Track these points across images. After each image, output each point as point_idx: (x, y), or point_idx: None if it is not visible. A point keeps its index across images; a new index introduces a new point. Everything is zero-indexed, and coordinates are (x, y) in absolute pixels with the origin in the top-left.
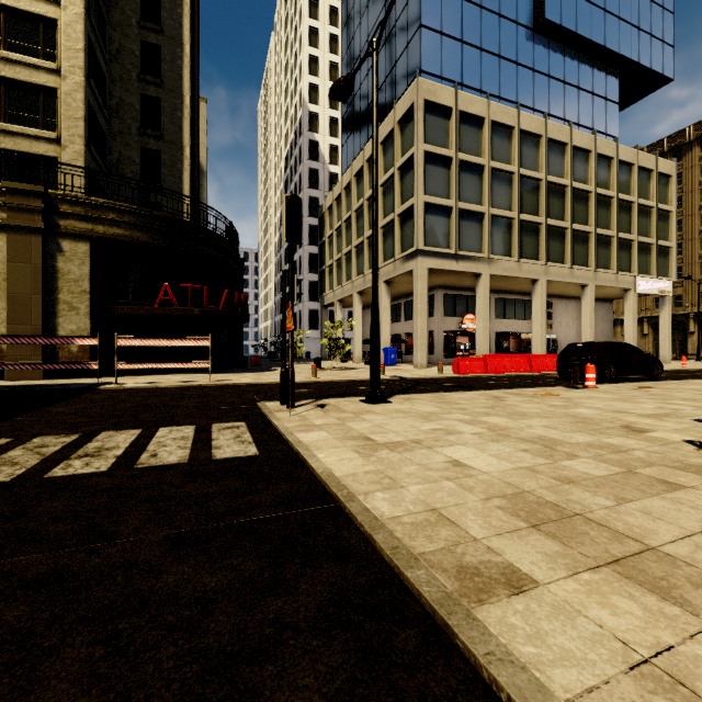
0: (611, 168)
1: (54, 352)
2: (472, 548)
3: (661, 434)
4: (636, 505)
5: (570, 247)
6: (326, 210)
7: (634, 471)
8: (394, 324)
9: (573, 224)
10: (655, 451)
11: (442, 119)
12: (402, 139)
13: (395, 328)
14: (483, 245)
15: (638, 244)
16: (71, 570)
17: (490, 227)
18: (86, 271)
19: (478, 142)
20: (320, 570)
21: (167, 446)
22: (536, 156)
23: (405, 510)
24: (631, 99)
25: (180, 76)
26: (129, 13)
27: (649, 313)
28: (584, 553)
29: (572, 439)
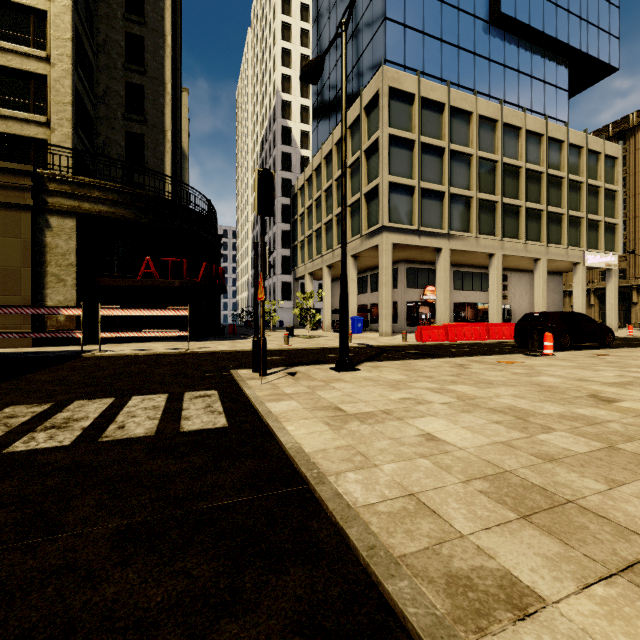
0: (562, 150)
1: (42, 321)
2: (459, 549)
3: (631, 404)
4: (630, 489)
5: (524, 224)
6: (298, 190)
7: (616, 446)
8: (360, 295)
9: (526, 202)
10: (630, 423)
11: (405, 104)
12: (368, 124)
13: (361, 299)
14: (443, 221)
15: (587, 221)
16: None
17: (450, 205)
18: (72, 245)
19: (439, 126)
20: (286, 578)
21: (136, 417)
22: (493, 139)
23: (380, 495)
24: (579, 87)
25: (162, 65)
26: (115, 7)
27: (596, 285)
28: (589, 555)
29: (542, 409)
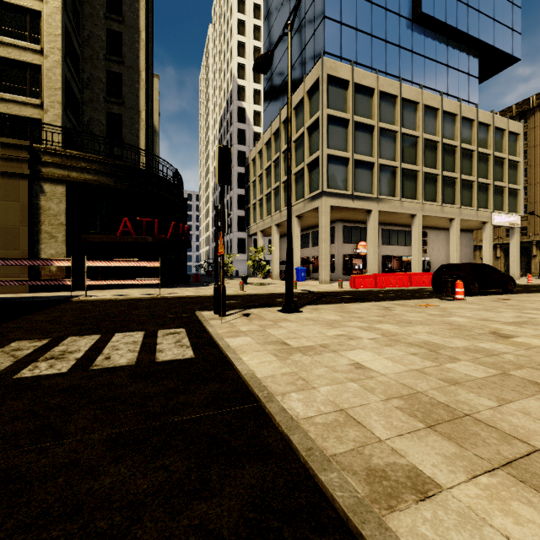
0: (472, 128)
1: (37, 271)
2: (378, 450)
3: (524, 340)
4: (516, 405)
5: (441, 189)
6: (251, 160)
7: (508, 373)
8: (304, 249)
9: (443, 171)
10: (522, 354)
11: (341, 89)
12: (310, 105)
13: (304, 252)
14: (373, 187)
15: (494, 187)
16: (19, 471)
17: (379, 174)
18: (62, 208)
19: (369, 107)
20: (243, 471)
21: (119, 350)
22: (415, 118)
23: (317, 411)
24: (487, 74)
25: (137, 56)
26: (98, 7)
27: (501, 240)
28: (478, 455)
29: (451, 343)
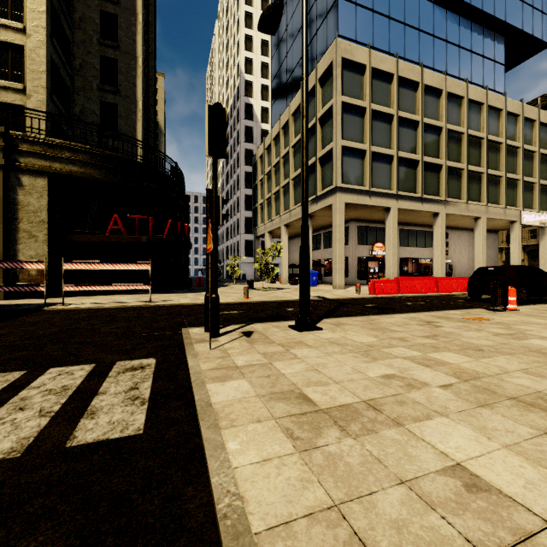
0: (500, 118)
1: (14, 275)
2: None
3: None
4: None
5: (466, 185)
6: (258, 158)
7: None
8: (314, 251)
9: (468, 165)
10: None
11: (357, 74)
12: (322, 94)
13: (315, 255)
14: (392, 183)
15: (523, 183)
16: None
17: (398, 168)
18: (44, 203)
19: (388, 94)
20: None
21: (23, 410)
22: (437, 107)
23: None
24: (513, 62)
25: (134, 40)
26: None
27: (525, 242)
28: None
29: None
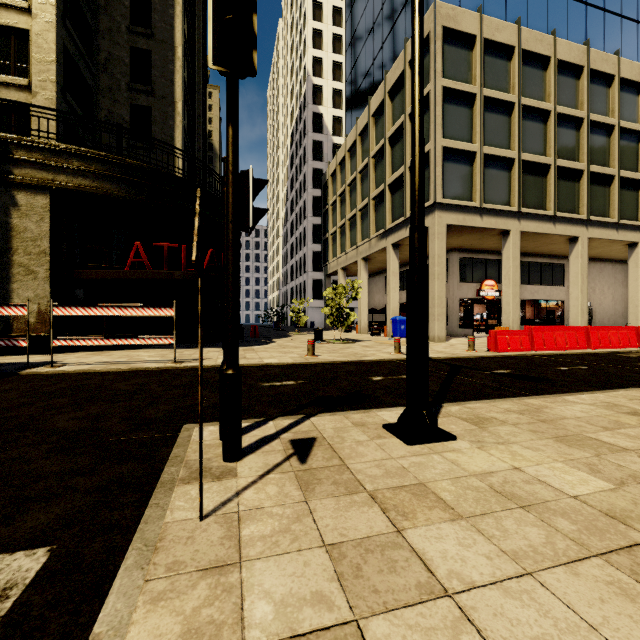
0: None
1: (7, 324)
2: None
3: None
4: None
5: (618, 198)
6: (329, 176)
7: None
8: (401, 292)
9: (620, 170)
10: None
11: (463, 49)
12: None
13: (402, 296)
14: (512, 196)
15: None
16: None
17: (521, 176)
18: (45, 228)
19: (506, 76)
20: None
21: None
22: (576, 91)
23: None
24: None
25: (171, 26)
26: None
27: None
28: None
29: None
